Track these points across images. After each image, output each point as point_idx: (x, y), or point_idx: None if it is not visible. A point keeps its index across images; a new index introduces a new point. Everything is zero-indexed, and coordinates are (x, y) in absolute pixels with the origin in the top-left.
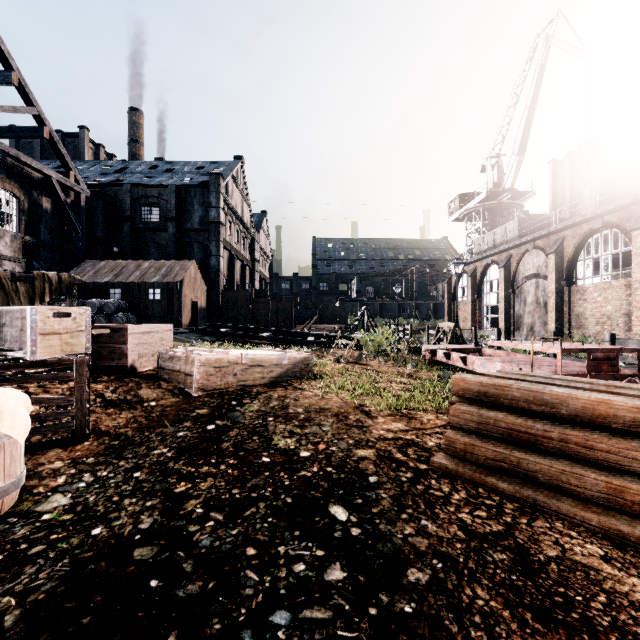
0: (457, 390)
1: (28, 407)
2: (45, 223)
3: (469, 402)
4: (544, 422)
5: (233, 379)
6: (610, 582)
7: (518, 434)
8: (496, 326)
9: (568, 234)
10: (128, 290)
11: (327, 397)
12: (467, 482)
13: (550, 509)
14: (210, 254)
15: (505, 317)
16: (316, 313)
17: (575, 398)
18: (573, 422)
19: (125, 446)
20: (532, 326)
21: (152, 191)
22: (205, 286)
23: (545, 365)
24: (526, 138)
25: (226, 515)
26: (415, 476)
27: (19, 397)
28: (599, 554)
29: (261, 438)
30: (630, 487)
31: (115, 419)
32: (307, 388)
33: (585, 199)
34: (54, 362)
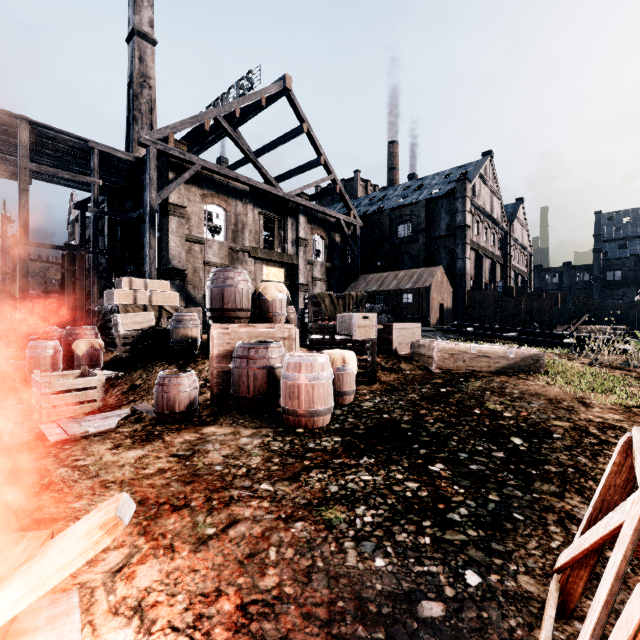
0: None
1: (356, 360)
2: (337, 252)
3: None
4: None
5: (463, 364)
6: None
7: None
8: None
9: None
10: (388, 296)
11: (548, 387)
12: None
13: None
14: (456, 257)
15: None
16: (587, 312)
17: None
18: None
19: (394, 390)
20: None
21: (405, 210)
22: (451, 288)
23: None
24: None
25: (445, 425)
26: (598, 442)
27: (353, 354)
28: None
29: (477, 401)
30: None
31: (388, 377)
32: (531, 379)
33: None
34: (362, 341)
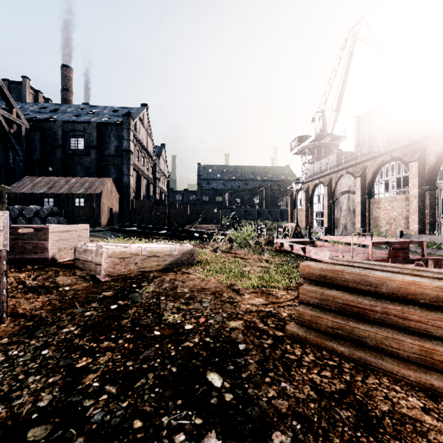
0: (304, 274)
1: None
2: None
3: (313, 283)
4: (370, 298)
5: (134, 267)
6: (433, 433)
7: (351, 308)
8: (322, 225)
9: (369, 164)
10: (59, 199)
11: (207, 279)
12: (313, 346)
13: (378, 367)
14: (123, 173)
15: (328, 219)
16: (200, 216)
17: (392, 280)
18: (390, 298)
19: (38, 326)
20: (345, 225)
21: (78, 126)
22: (119, 197)
23: (359, 253)
24: (341, 100)
25: (119, 387)
26: (274, 342)
27: None
28: (419, 406)
29: (154, 314)
30: (438, 350)
31: (32, 302)
32: (192, 272)
33: (379, 141)
34: None
